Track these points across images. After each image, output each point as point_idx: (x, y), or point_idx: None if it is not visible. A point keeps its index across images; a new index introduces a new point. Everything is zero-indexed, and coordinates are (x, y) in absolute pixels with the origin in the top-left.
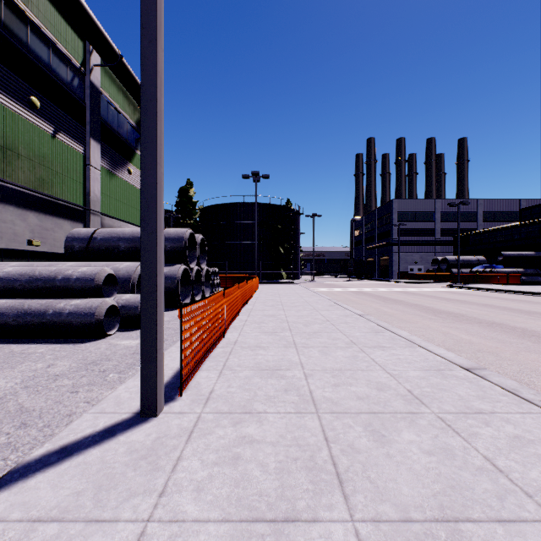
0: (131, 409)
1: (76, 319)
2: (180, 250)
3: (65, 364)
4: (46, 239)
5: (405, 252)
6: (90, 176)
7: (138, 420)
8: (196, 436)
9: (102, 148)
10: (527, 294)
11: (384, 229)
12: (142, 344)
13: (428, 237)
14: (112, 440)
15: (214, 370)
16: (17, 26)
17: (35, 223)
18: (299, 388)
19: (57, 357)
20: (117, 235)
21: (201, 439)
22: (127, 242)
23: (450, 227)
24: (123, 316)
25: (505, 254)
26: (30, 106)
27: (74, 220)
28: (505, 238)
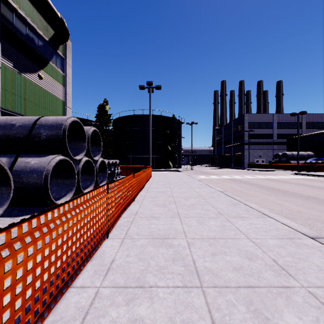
0: None
1: None
2: (57, 138)
3: None
4: None
5: (253, 149)
6: None
7: None
8: None
9: (5, 48)
10: None
11: (238, 134)
12: None
13: (268, 139)
14: None
15: None
16: None
17: None
18: None
19: None
20: None
21: None
22: None
23: (283, 133)
24: None
25: None
26: None
27: None
28: None
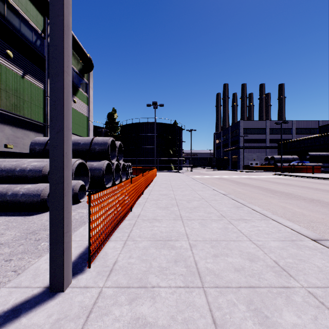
0: (44, 283)
1: (27, 198)
2: (105, 151)
3: (11, 234)
4: (18, 144)
5: (247, 153)
6: (47, 103)
7: (45, 296)
8: (93, 318)
9: None
10: (328, 179)
11: (234, 139)
12: (50, 228)
13: (261, 144)
14: (14, 324)
15: (120, 241)
16: None
17: (9, 133)
18: (186, 259)
19: (8, 228)
20: None
21: (97, 321)
22: None
23: (276, 138)
24: None
25: (310, 154)
26: (6, 56)
27: (37, 131)
28: (310, 144)
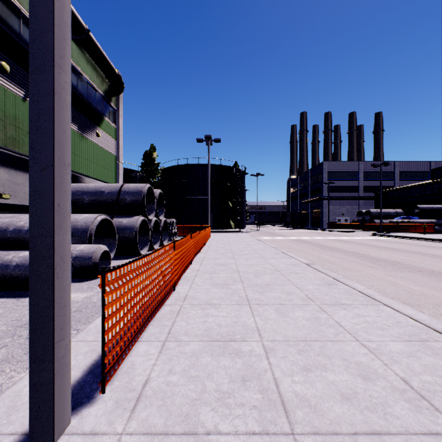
0: (23, 424)
1: (23, 271)
2: (139, 203)
3: None
4: (17, 193)
5: (334, 205)
6: None
7: None
8: None
9: (72, 113)
10: None
11: (316, 186)
12: (31, 335)
13: (353, 193)
14: None
15: (155, 341)
16: None
17: (5, 178)
18: (260, 375)
19: None
20: (82, 189)
21: None
22: (90, 195)
23: (372, 185)
24: (77, 267)
25: (420, 207)
26: (0, 70)
27: None
28: (419, 194)
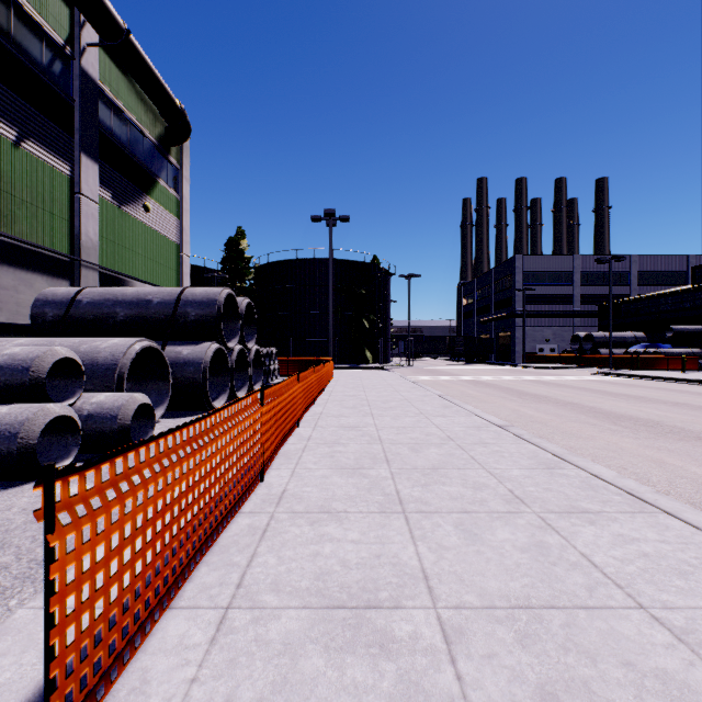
0: None
1: None
2: (211, 320)
3: None
4: (4, 303)
5: (532, 326)
6: (80, 210)
7: None
8: None
9: (102, 170)
10: None
11: (503, 295)
12: None
13: (563, 307)
14: None
15: (207, 609)
16: None
17: None
18: None
19: None
20: (114, 297)
21: None
22: (128, 307)
23: (594, 293)
24: (91, 433)
25: (675, 329)
26: None
27: (54, 275)
28: (672, 307)
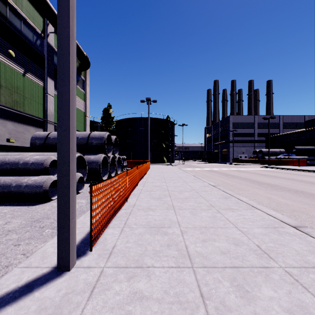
0: (51, 263)
1: (30, 189)
2: (101, 145)
3: (17, 222)
4: (19, 138)
5: (237, 146)
6: (47, 100)
7: (54, 275)
8: (97, 292)
9: (55, 83)
10: (312, 172)
11: (224, 133)
12: (58, 215)
13: (250, 138)
14: (28, 297)
15: (117, 228)
16: (0, 6)
17: (11, 128)
18: (178, 243)
19: (13, 216)
20: None
21: (101, 295)
22: None
23: (263, 132)
24: None
25: (297, 148)
26: (8, 55)
27: (37, 126)
28: (296, 138)
